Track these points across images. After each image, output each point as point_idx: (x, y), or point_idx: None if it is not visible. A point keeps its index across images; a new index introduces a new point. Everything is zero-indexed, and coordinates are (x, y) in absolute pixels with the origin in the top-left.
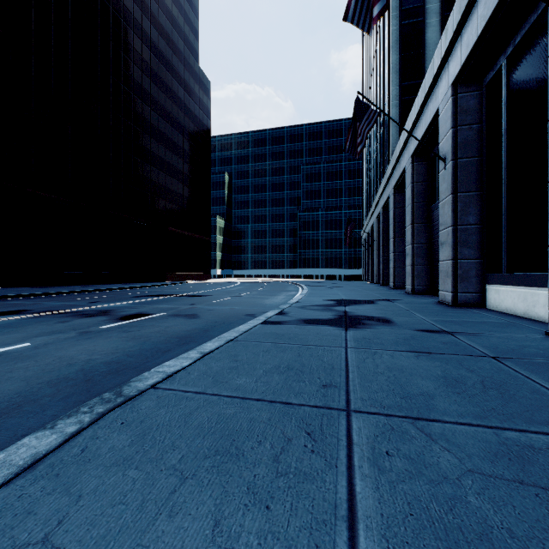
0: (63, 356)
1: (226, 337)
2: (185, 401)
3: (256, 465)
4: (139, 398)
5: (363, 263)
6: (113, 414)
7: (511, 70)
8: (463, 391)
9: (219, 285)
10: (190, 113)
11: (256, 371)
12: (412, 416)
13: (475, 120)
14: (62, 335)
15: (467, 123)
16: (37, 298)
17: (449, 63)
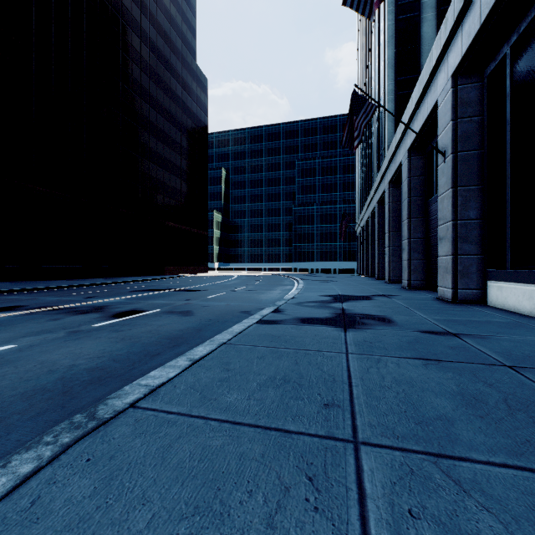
0: (45, 361)
1: (219, 340)
2: (166, 426)
3: (244, 532)
4: (114, 422)
5: (357, 257)
6: (80, 446)
7: (515, 60)
8: (486, 414)
9: (215, 278)
10: (188, 110)
11: (249, 383)
12: (432, 451)
13: (476, 112)
14: (50, 335)
15: (468, 116)
16: (35, 293)
17: (448, 55)
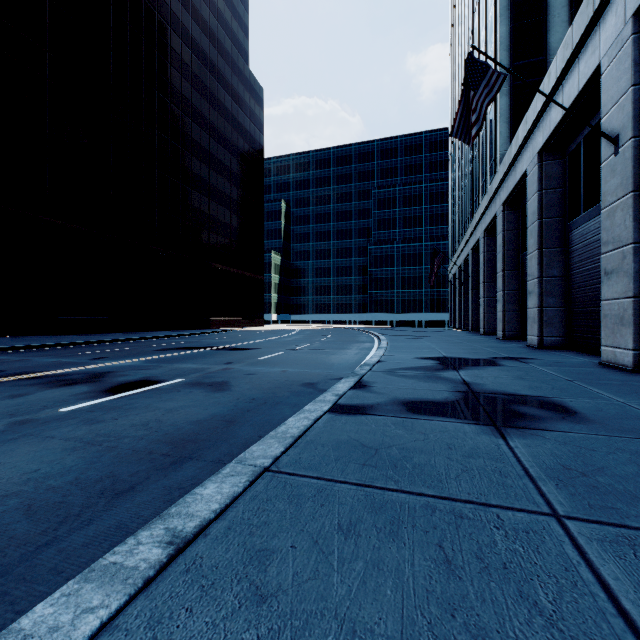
0: None
1: (256, 459)
2: None
3: None
4: None
5: (450, 306)
6: None
7: None
8: None
9: (272, 333)
10: (239, 126)
11: None
12: None
13: None
14: None
15: None
16: (33, 352)
17: None
